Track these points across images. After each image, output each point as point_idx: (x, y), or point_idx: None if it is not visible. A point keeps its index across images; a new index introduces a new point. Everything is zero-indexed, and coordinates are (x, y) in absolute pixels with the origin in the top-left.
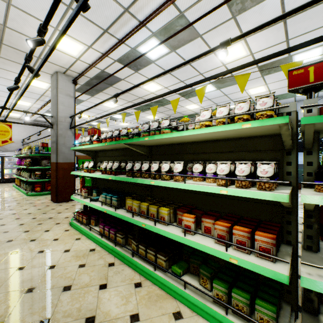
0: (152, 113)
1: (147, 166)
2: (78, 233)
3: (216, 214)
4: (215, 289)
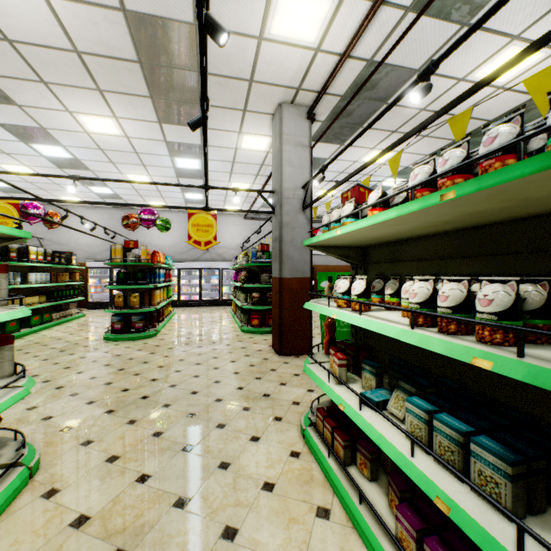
0: None
1: None
2: (323, 483)
3: None
4: None
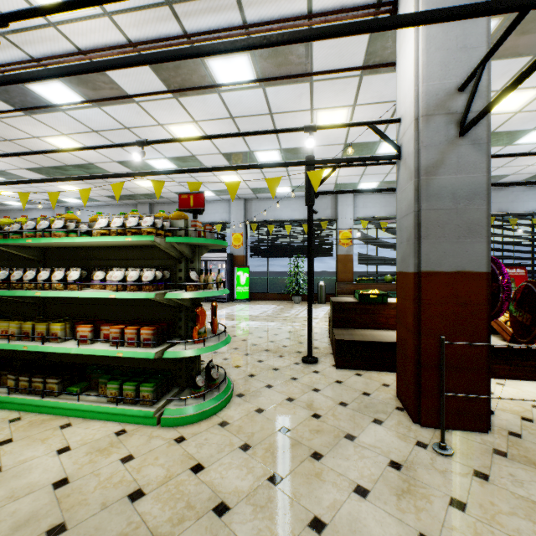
0: (70, 182)
1: (33, 274)
2: None
3: (120, 321)
4: (110, 389)
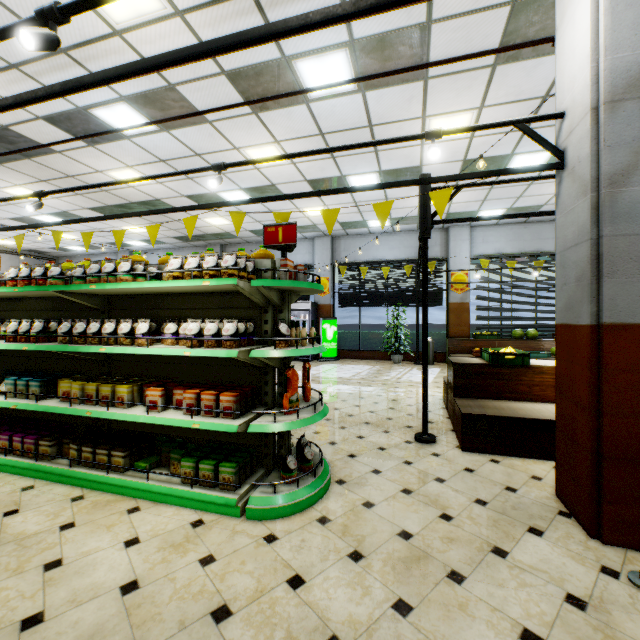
0: (135, 223)
1: (97, 326)
2: None
3: (195, 384)
4: (184, 467)
